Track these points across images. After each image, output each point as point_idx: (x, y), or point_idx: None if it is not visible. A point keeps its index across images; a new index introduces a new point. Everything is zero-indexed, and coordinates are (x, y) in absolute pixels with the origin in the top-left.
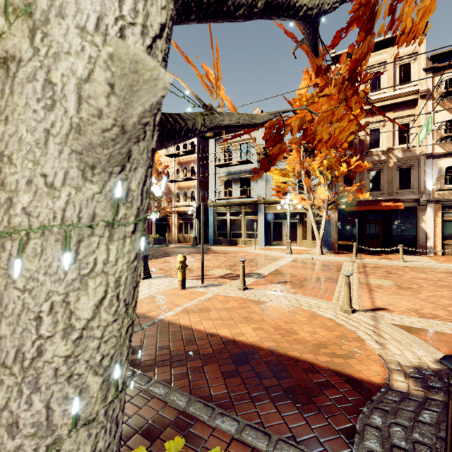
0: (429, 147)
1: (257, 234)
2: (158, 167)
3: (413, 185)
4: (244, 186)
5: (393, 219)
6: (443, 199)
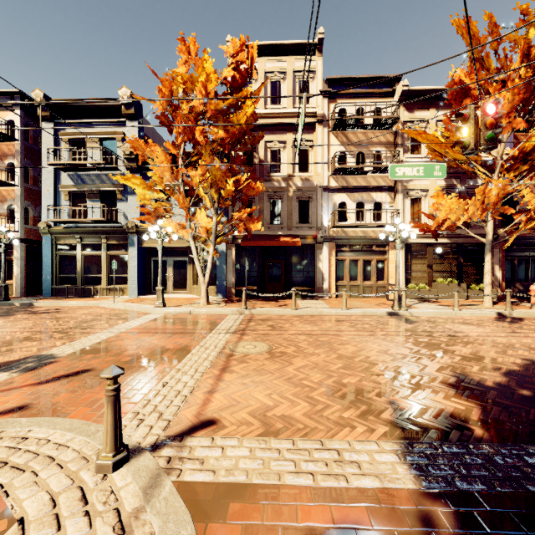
0: (326, 179)
1: (127, 279)
2: None
3: (312, 220)
4: (100, 204)
5: (293, 258)
6: (336, 237)
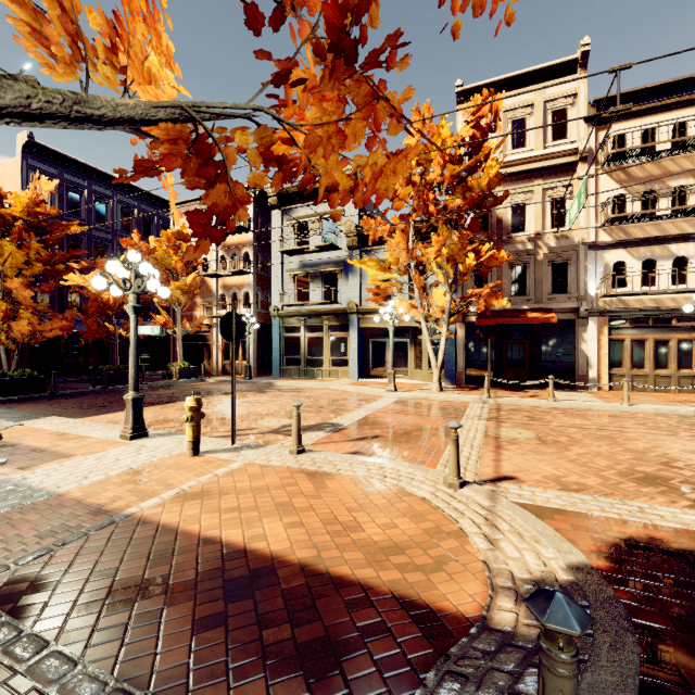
0: (592, 233)
1: (347, 361)
2: None
3: (570, 288)
4: (326, 286)
5: (544, 338)
6: (610, 309)
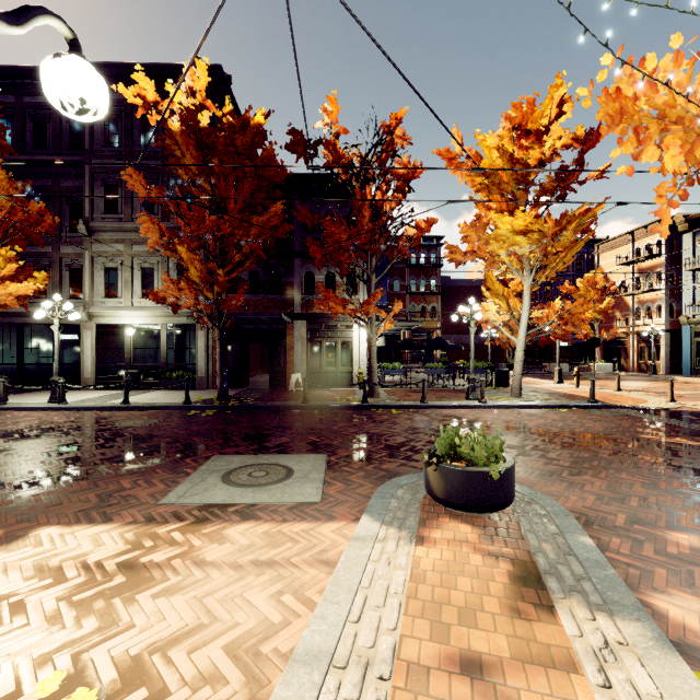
0: None
1: None
2: (610, 278)
3: None
4: None
5: None
6: None
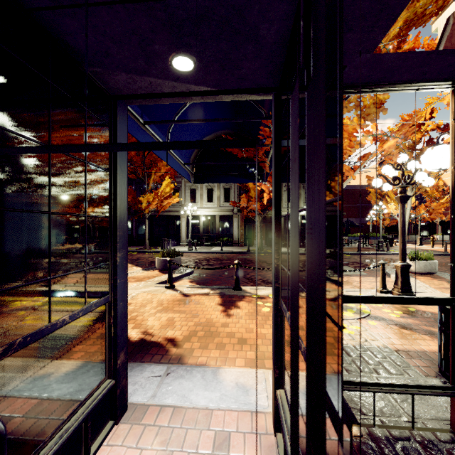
0: None
1: None
2: (447, 184)
3: None
4: None
5: None
6: None
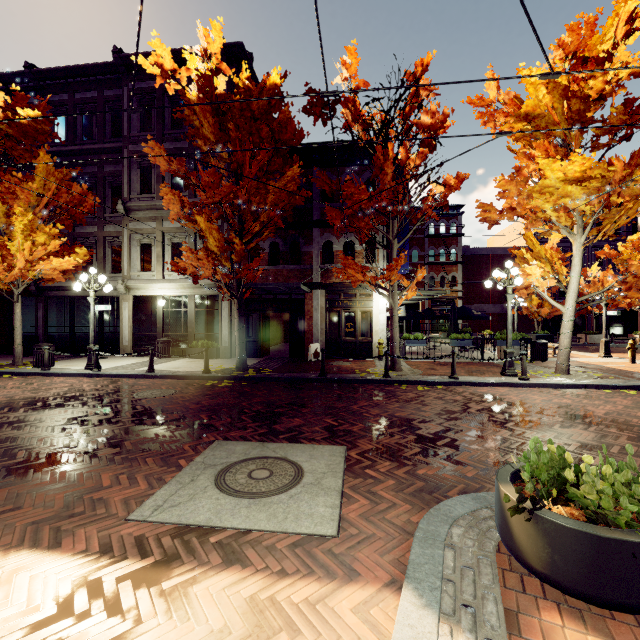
0: None
1: None
2: None
3: None
4: None
5: None
6: None
